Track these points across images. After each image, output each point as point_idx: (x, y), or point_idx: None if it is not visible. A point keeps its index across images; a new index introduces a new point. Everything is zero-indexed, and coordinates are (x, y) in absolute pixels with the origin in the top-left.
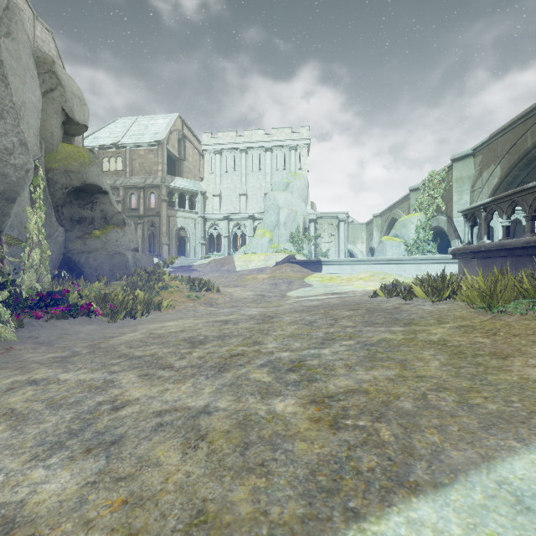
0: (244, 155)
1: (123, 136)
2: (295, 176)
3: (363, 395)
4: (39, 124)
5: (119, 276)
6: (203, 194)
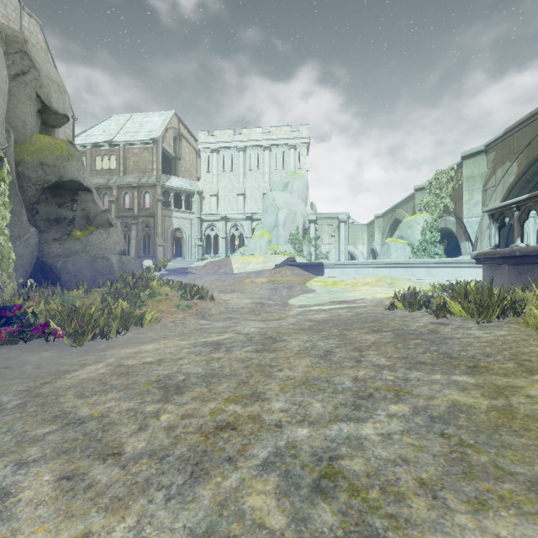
0: (242, 154)
1: (117, 133)
2: (294, 175)
3: None
4: (5, 109)
5: (102, 283)
6: (199, 194)
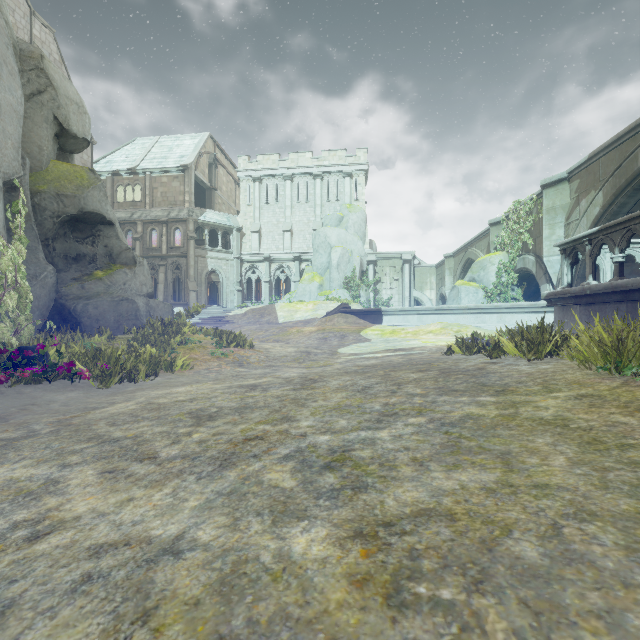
0: (289, 183)
1: (142, 159)
2: (350, 208)
3: (446, 524)
4: (21, 133)
5: (127, 328)
6: (238, 230)
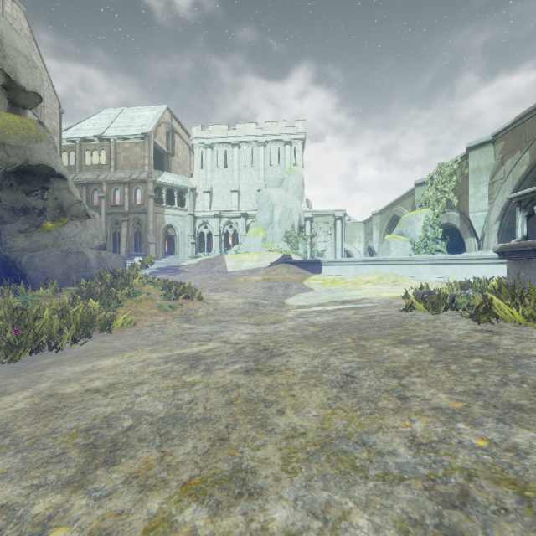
0: (237, 149)
1: (107, 127)
2: (289, 172)
3: None
4: None
5: (75, 280)
6: (192, 190)
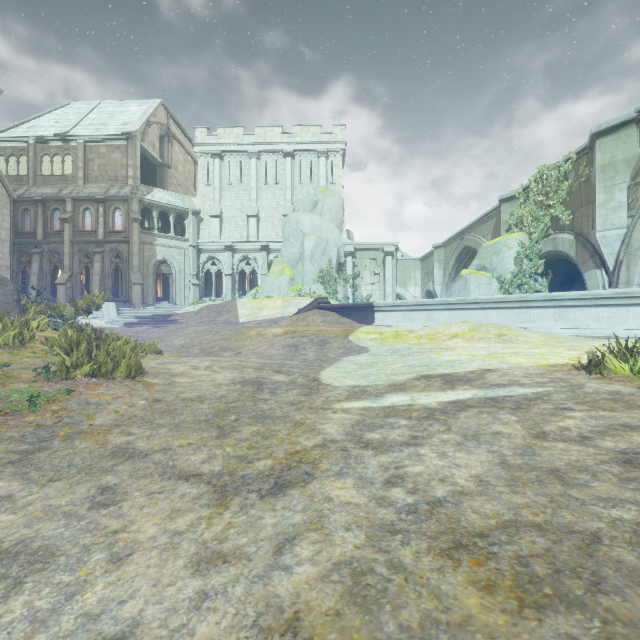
0: (255, 161)
1: (75, 125)
2: (325, 192)
3: None
4: None
5: None
6: (195, 214)
